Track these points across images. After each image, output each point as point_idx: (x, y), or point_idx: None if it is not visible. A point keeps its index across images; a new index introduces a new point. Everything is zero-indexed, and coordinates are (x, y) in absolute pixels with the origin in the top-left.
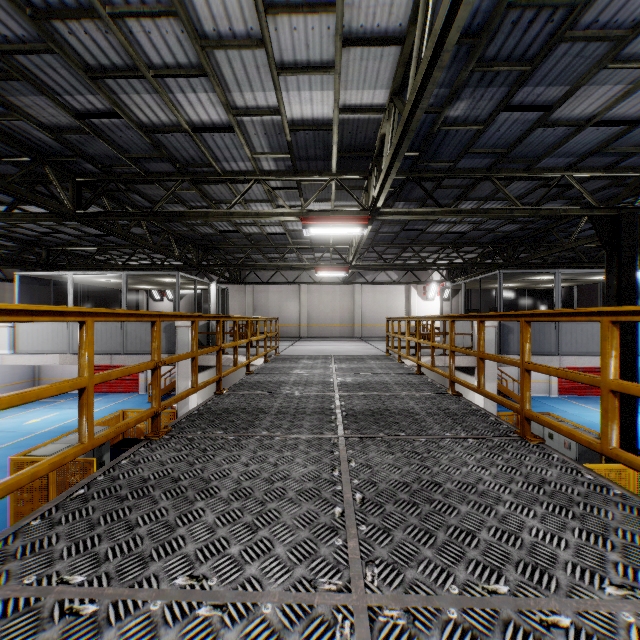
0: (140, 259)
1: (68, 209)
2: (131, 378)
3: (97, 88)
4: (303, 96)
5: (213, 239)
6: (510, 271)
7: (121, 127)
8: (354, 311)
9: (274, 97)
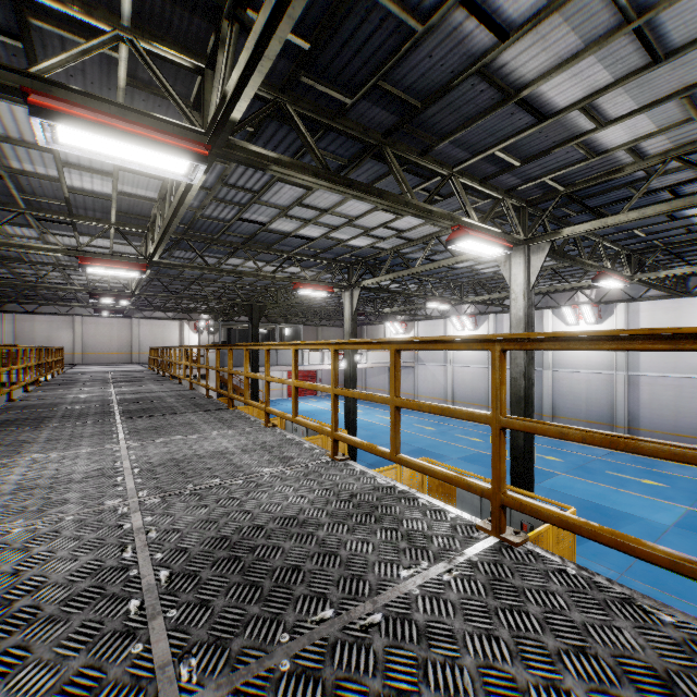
0: None
1: None
2: None
3: None
4: None
5: None
6: (225, 322)
7: None
8: (132, 341)
9: None
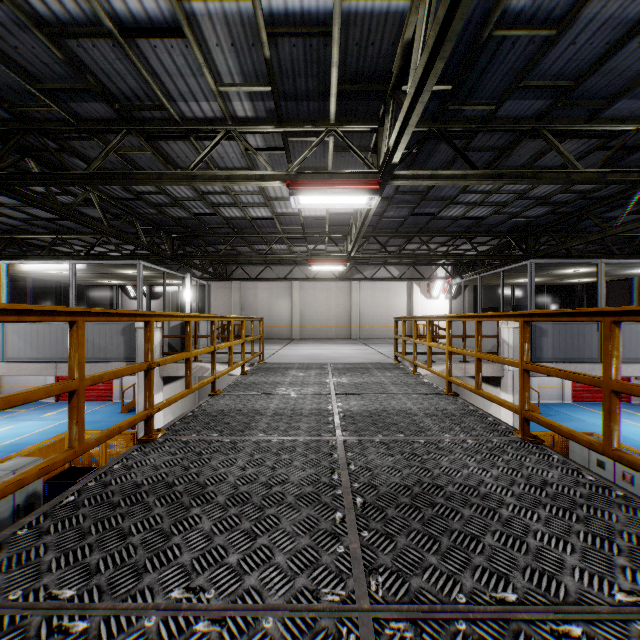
0: (111, 251)
1: None
2: (104, 384)
3: None
4: None
5: (189, 225)
6: (543, 261)
7: (11, 27)
8: (351, 310)
9: None
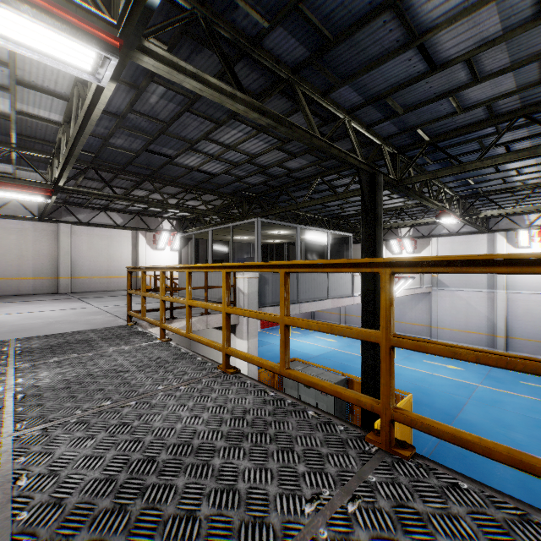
0: None
1: None
2: None
3: None
4: None
5: None
6: (266, 220)
7: None
8: (59, 259)
9: None
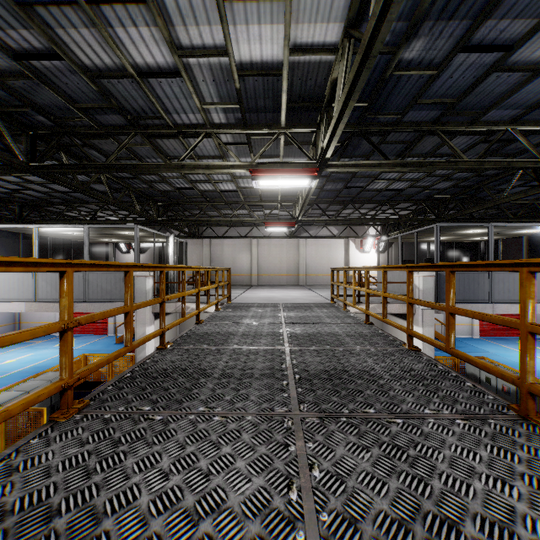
0: (108, 215)
1: (21, 161)
2: (101, 321)
3: (28, 19)
4: (251, 32)
5: (171, 196)
6: (446, 224)
7: (65, 72)
8: (299, 262)
9: (221, 33)
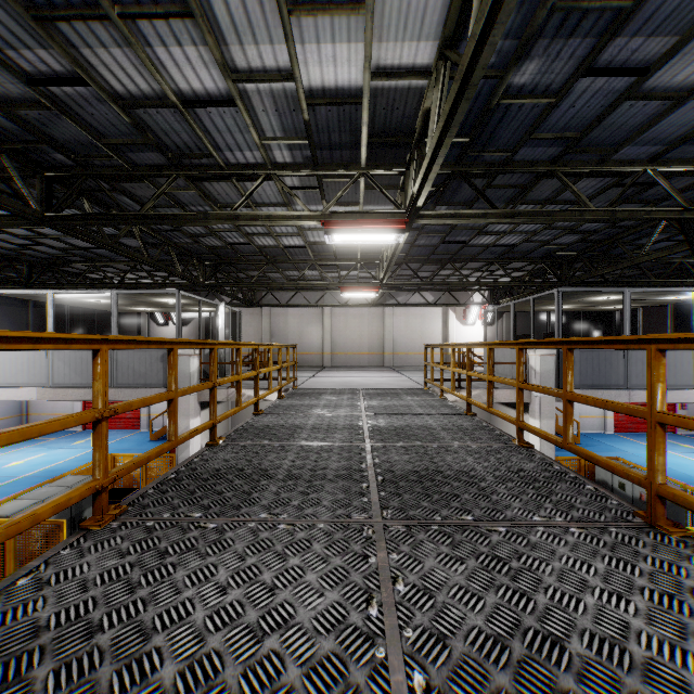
0: (140, 278)
1: (34, 210)
2: (132, 413)
3: (47, 37)
4: (324, 52)
5: (222, 253)
6: (570, 289)
7: (91, 100)
8: (384, 337)
9: (285, 54)
